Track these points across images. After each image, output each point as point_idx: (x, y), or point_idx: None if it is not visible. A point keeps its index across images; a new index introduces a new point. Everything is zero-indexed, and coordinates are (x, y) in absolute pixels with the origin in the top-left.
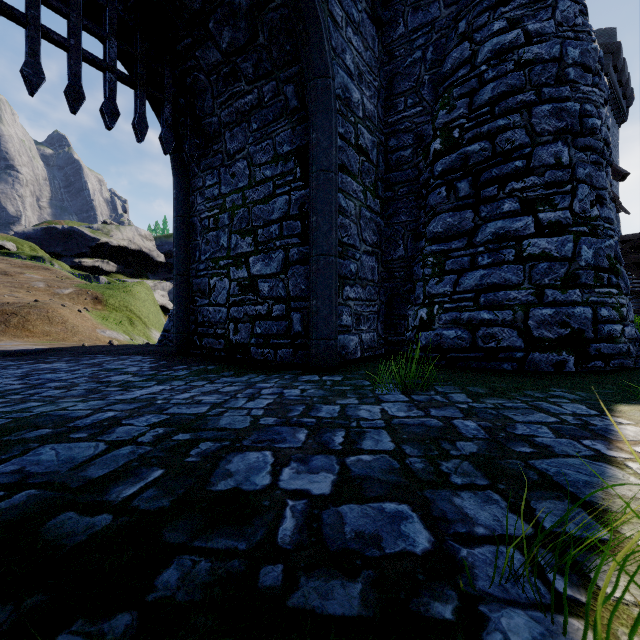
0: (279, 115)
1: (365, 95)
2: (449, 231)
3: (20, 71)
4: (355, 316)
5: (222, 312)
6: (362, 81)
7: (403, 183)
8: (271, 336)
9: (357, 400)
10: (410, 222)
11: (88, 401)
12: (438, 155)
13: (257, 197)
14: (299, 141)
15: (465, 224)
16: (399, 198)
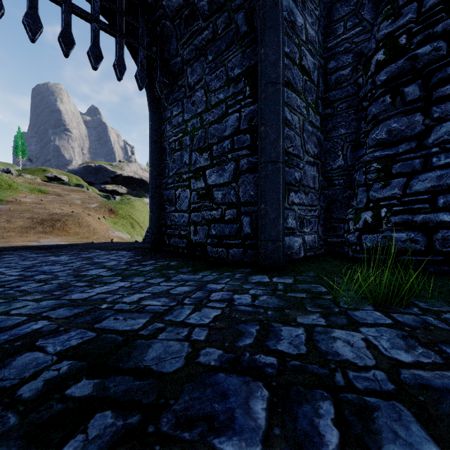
0: (230, 43)
1: (307, 21)
2: (394, 136)
3: (23, 22)
4: (299, 219)
5: (185, 217)
6: (305, 8)
7: (342, 99)
8: (224, 237)
9: (323, 318)
10: (349, 134)
11: (43, 300)
12: (381, 65)
13: (212, 118)
14: (248, 62)
15: (414, 127)
16: (338, 113)
